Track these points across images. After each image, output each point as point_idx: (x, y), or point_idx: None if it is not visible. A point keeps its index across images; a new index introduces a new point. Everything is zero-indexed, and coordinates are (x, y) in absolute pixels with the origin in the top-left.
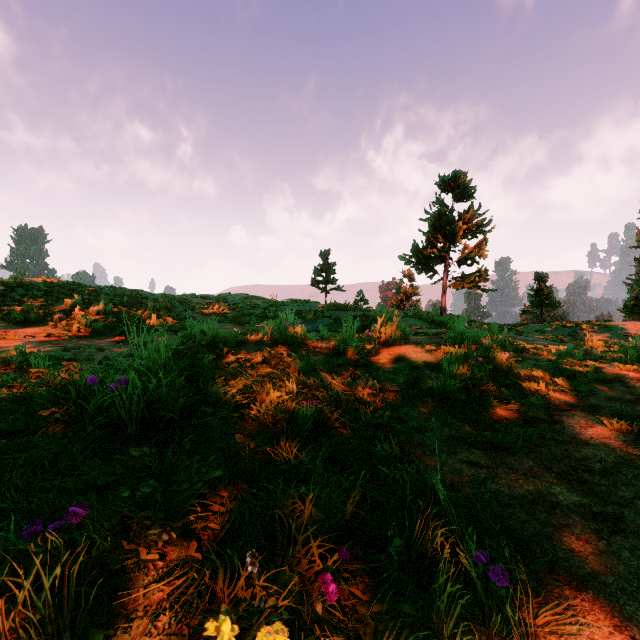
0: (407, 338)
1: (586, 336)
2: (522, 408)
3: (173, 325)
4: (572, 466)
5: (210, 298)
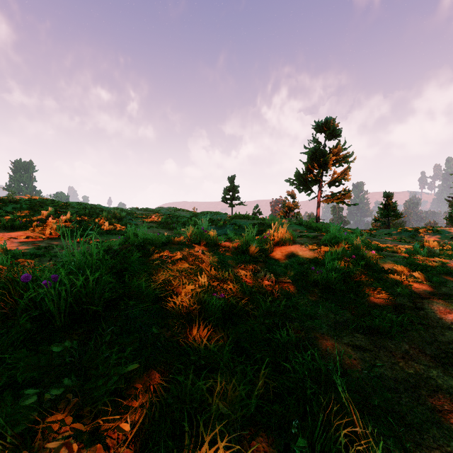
0: (294, 240)
1: (422, 238)
2: (391, 297)
3: (121, 230)
4: (442, 349)
5: (149, 210)
